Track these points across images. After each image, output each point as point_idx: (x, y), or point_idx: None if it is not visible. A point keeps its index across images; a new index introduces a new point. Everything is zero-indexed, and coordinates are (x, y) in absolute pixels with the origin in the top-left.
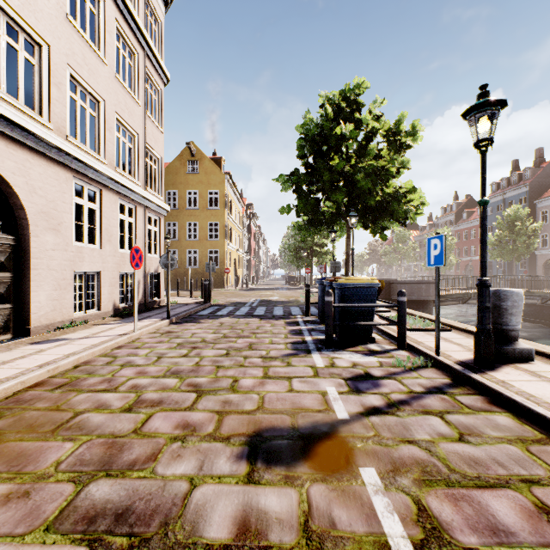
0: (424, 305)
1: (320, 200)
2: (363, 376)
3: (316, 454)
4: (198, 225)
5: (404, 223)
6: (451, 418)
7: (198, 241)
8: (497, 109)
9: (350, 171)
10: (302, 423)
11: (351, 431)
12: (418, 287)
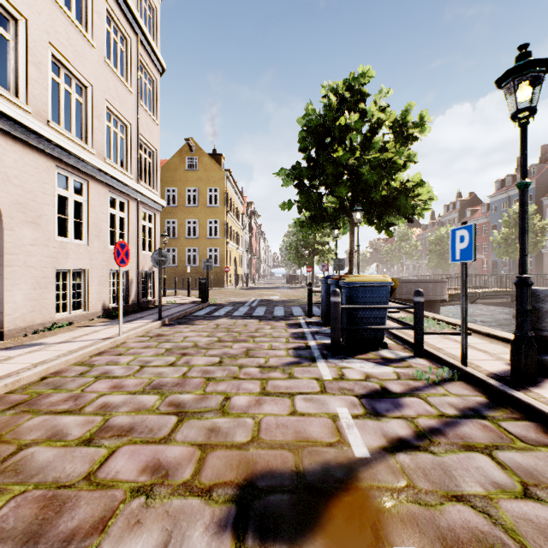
0: (431, 305)
1: (322, 195)
2: (379, 393)
3: (331, 520)
4: (197, 223)
5: (410, 218)
6: (504, 458)
7: (198, 239)
8: (542, 71)
9: (354, 164)
10: (309, 464)
11: (374, 479)
12: (424, 286)
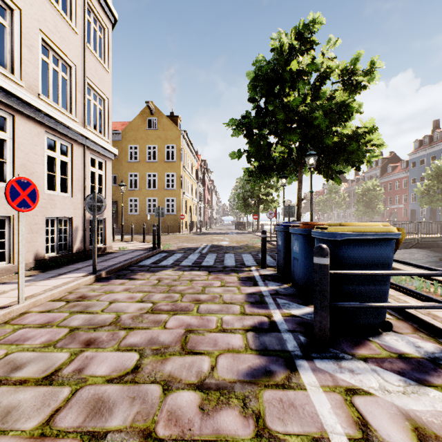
0: None
1: (271, 144)
2: None
3: None
4: (156, 176)
5: (357, 167)
6: None
7: (157, 190)
8: None
9: (304, 111)
10: None
11: None
12: None
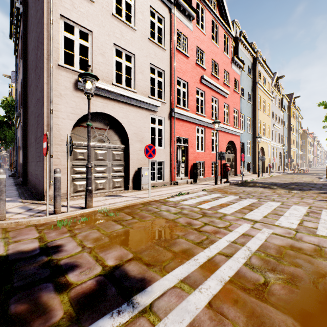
0: None
1: None
2: None
3: None
4: None
5: None
6: None
7: None
8: None
9: None
10: None
11: None
12: None
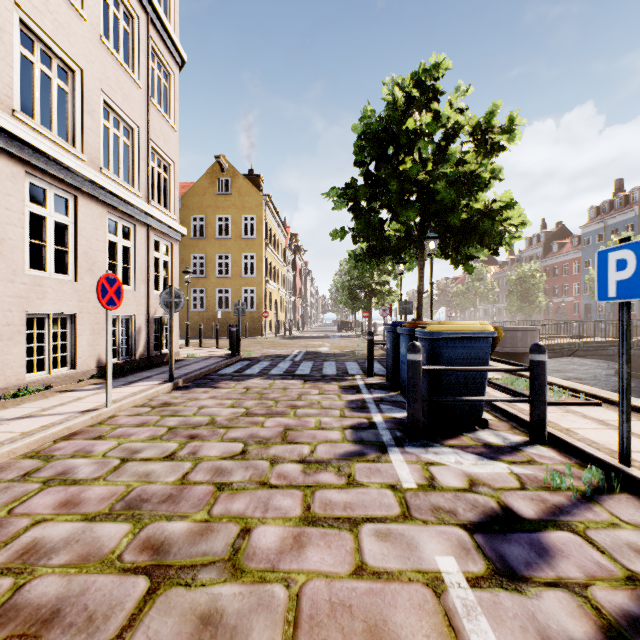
0: (520, 359)
1: (384, 221)
2: (501, 519)
3: None
4: (230, 258)
5: (495, 250)
6: None
7: (231, 277)
8: None
9: (425, 180)
10: None
11: None
12: (511, 335)
